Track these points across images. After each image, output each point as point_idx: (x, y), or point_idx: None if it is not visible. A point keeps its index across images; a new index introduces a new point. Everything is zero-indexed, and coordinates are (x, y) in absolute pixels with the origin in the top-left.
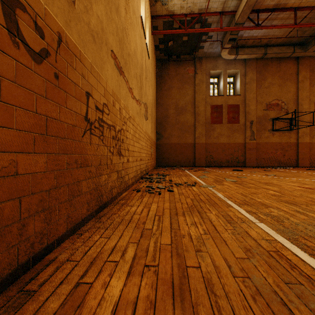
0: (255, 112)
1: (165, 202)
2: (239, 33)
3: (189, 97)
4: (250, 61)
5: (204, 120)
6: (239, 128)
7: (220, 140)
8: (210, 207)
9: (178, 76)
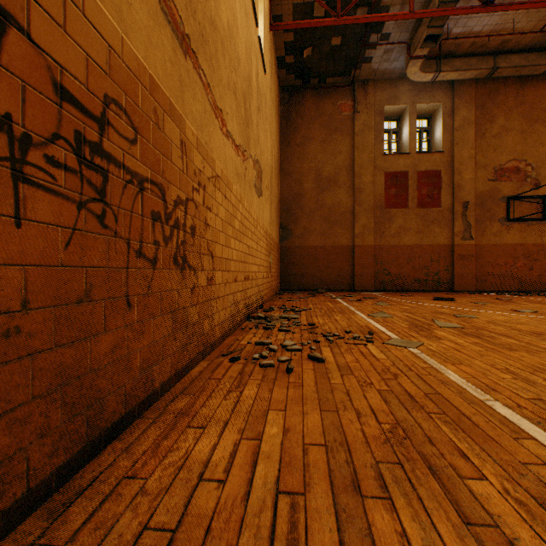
0: (472, 186)
1: (307, 408)
2: (444, 26)
3: (343, 157)
4: (463, 86)
5: (373, 202)
6: (441, 216)
7: (403, 239)
8: (459, 438)
9: (322, 117)
